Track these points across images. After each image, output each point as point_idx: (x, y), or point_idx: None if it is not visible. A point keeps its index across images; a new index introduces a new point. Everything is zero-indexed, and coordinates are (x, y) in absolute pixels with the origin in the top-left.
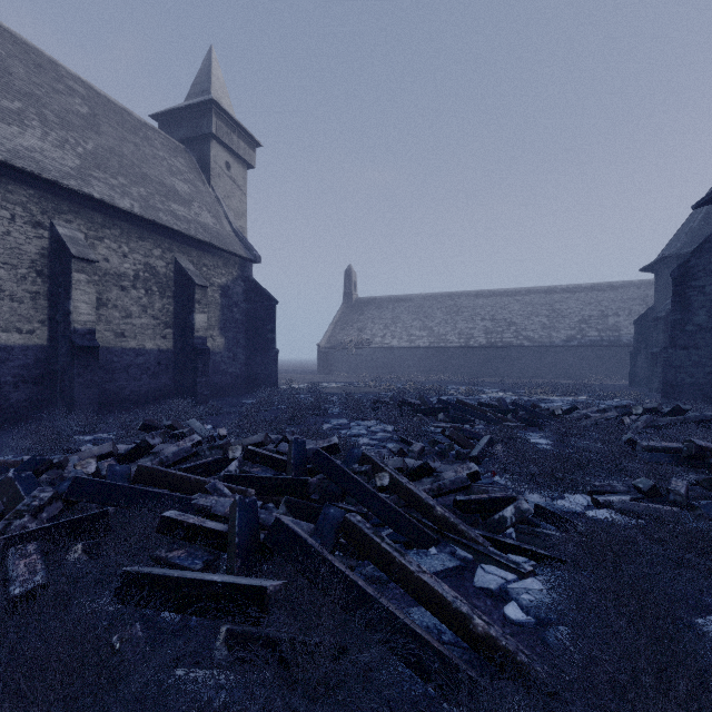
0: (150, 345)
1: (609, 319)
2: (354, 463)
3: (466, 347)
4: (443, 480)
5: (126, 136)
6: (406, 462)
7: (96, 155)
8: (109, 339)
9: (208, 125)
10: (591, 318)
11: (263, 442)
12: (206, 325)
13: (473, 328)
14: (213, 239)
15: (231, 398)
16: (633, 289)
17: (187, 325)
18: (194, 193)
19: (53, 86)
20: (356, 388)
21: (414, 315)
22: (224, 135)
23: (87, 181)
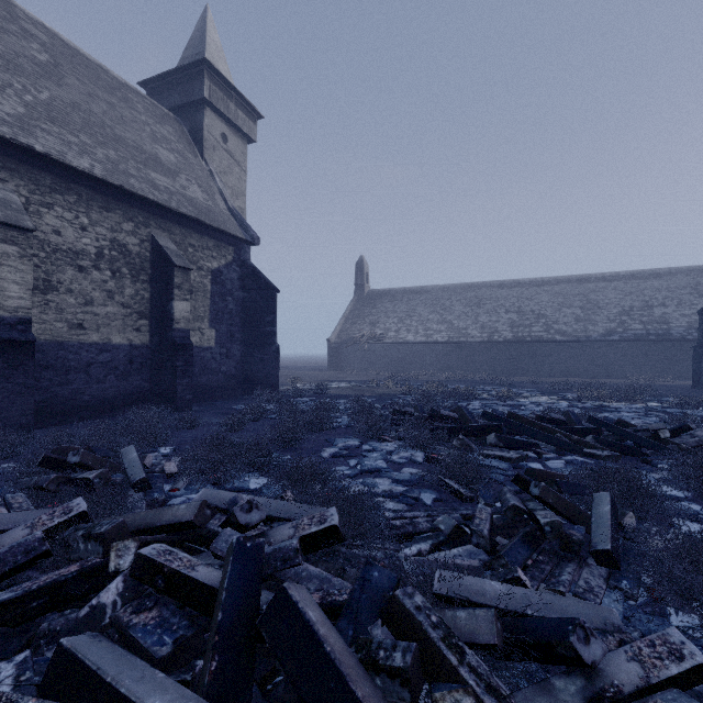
0: (119, 339)
1: (654, 310)
2: (371, 617)
3: (490, 342)
4: (614, 692)
5: (98, 93)
6: (486, 590)
7: (51, 106)
8: (61, 332)
9: (200, 89)
10: (633, 309)
11: (192, 521)
12: (189, 315)
13: (497, 321)
14: (200, 215)
15: (222, 402)
16: (681, 277)
17: (165, 315)
18: (182, 164)
19: (2, 25)
20: (369, 389)
21: (431, 307)
22: (219, 101)
23: (29, 131)
